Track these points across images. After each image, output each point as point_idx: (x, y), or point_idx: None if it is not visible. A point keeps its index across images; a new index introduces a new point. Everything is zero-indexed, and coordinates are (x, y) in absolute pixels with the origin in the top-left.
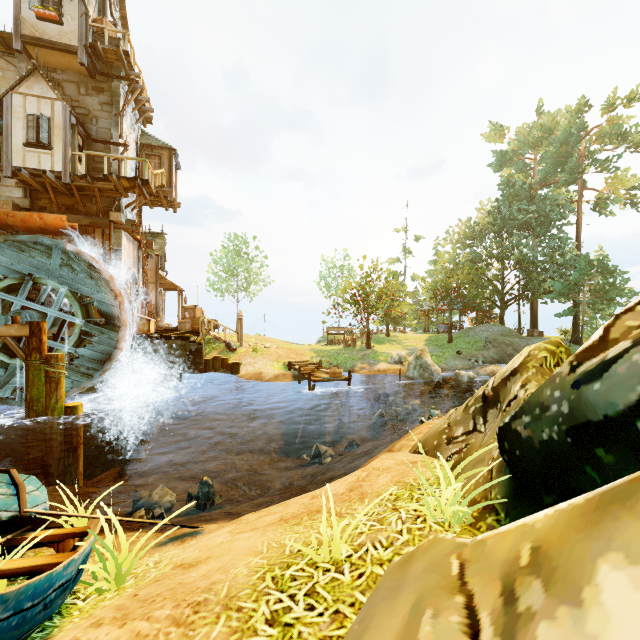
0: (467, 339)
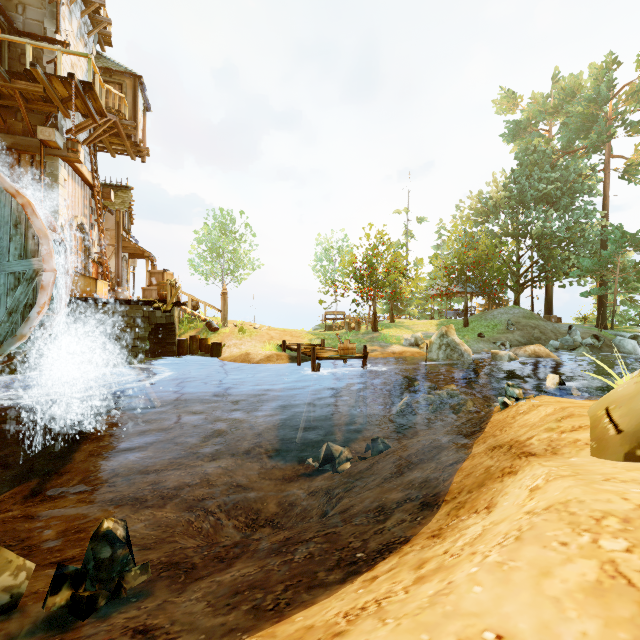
0: (485, 322)
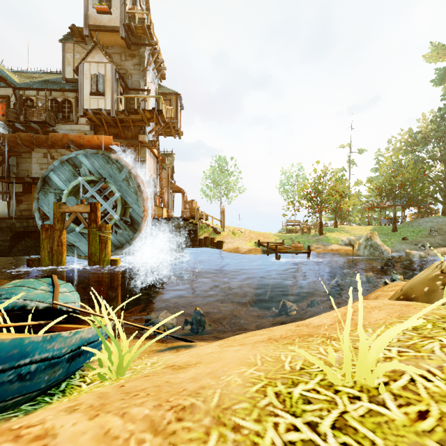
0: (411, 229)
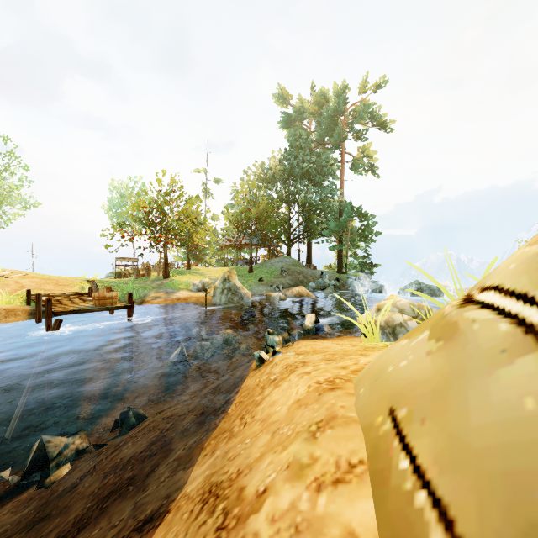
0: (265, 269)
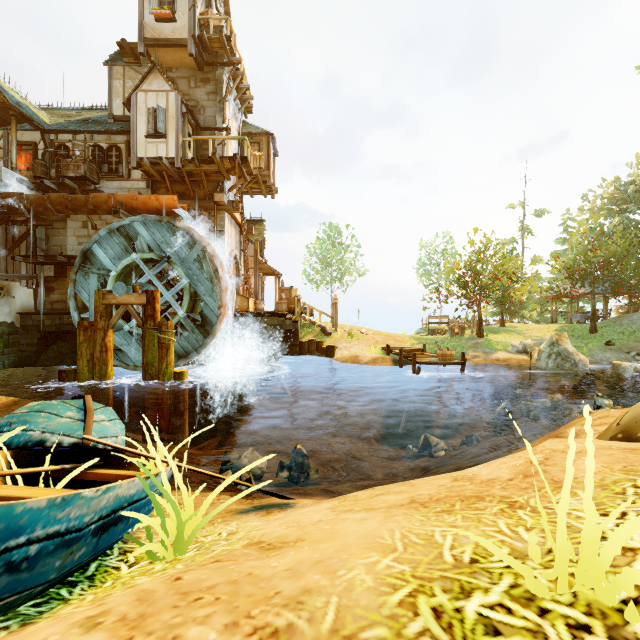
0: (619, 328)
